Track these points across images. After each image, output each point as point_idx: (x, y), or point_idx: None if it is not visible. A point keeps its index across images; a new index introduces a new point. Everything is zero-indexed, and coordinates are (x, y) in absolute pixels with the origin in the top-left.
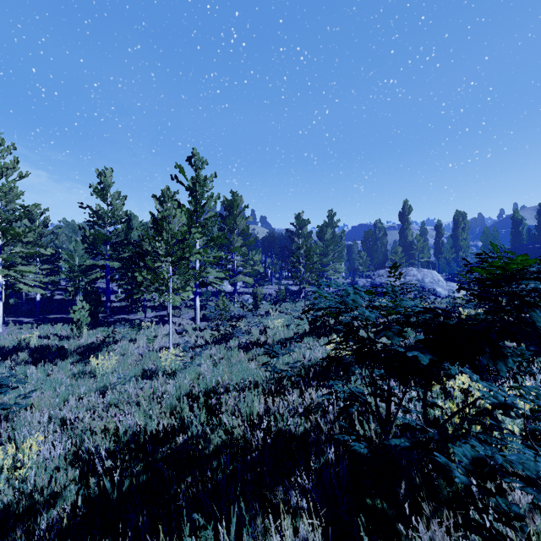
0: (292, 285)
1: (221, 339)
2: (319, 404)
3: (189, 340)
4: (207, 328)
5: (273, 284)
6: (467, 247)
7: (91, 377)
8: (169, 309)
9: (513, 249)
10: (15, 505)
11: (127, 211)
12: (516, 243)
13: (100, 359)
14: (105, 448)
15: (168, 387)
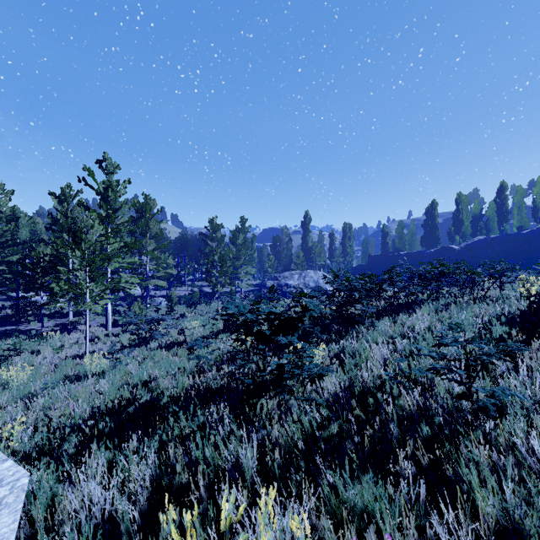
0: (205, 286)
1: (140, 342)
2: (229, 371)
3: (105, 346)
4: (121, 333)
5: (186, 286)
6: (352, 252)
7: (2, 390)
8: (86, 317)
9: (381, 256)
10: (40, 445)
11: (13, 207)
12: (385, 250)
13: (12, 371)
14: (71, 423)
15: (103, 384)
